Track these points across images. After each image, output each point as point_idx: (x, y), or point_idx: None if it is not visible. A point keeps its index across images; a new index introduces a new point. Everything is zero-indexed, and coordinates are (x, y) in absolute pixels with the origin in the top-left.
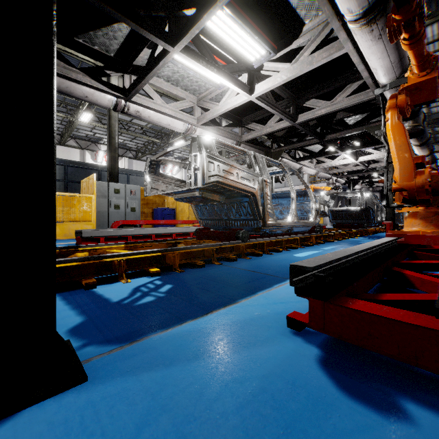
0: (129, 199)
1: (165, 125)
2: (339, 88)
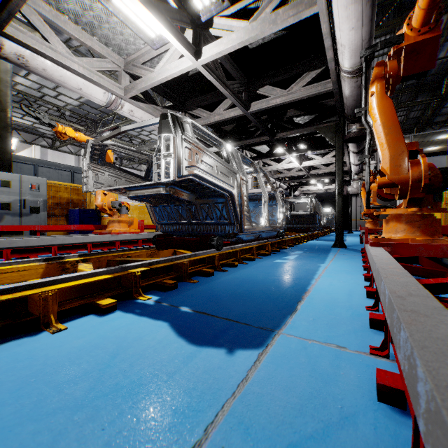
0: (27, 196)
1: (74, 88)
2: (294, 78)
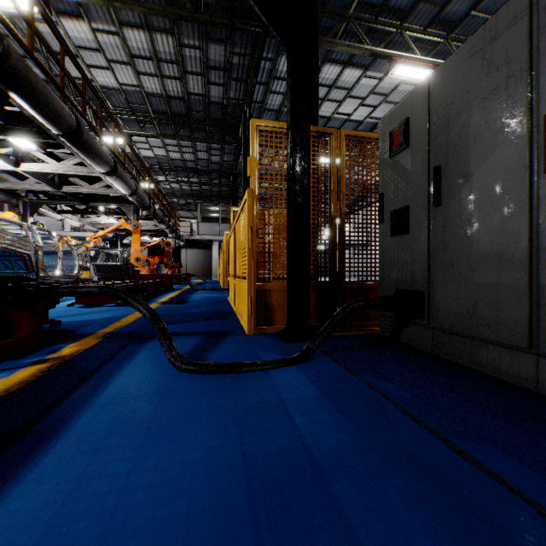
0: None
1: None
2: None
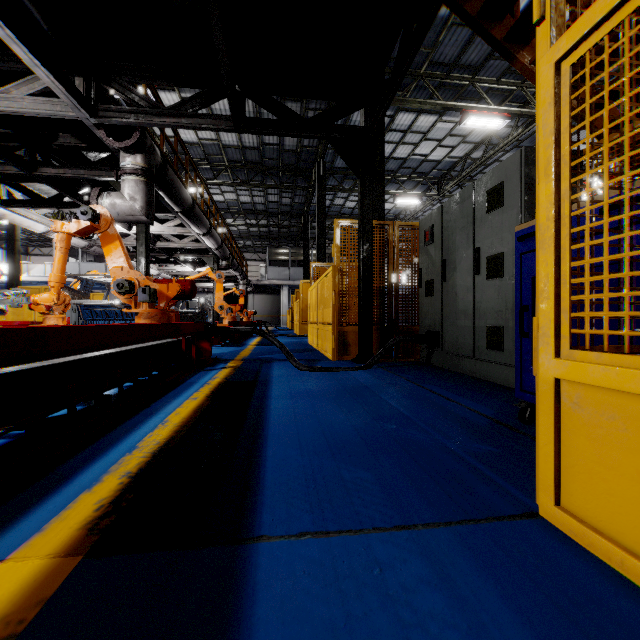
0: None
1: (26, 226)
2: None
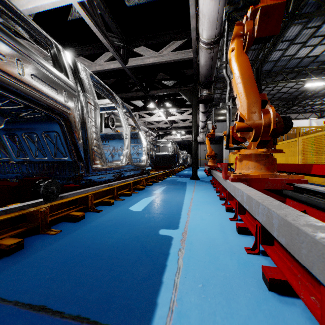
0: None
1: None
2: (163, 46)
